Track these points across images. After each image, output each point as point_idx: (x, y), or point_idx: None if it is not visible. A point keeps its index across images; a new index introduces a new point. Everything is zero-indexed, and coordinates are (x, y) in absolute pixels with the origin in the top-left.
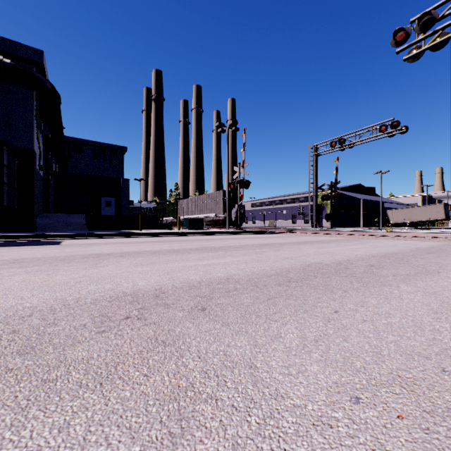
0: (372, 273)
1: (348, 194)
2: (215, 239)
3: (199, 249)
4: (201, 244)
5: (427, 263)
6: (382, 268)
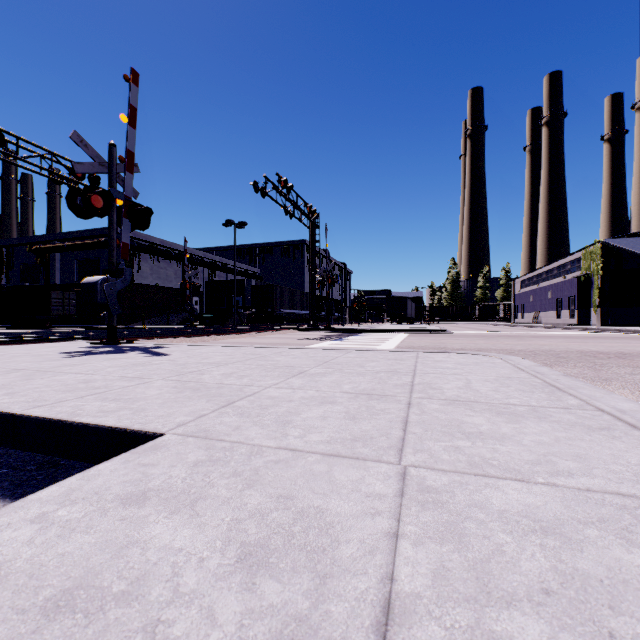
0: None
1: (621, 248)
2: None
3: None
4: None
5: None
6: None
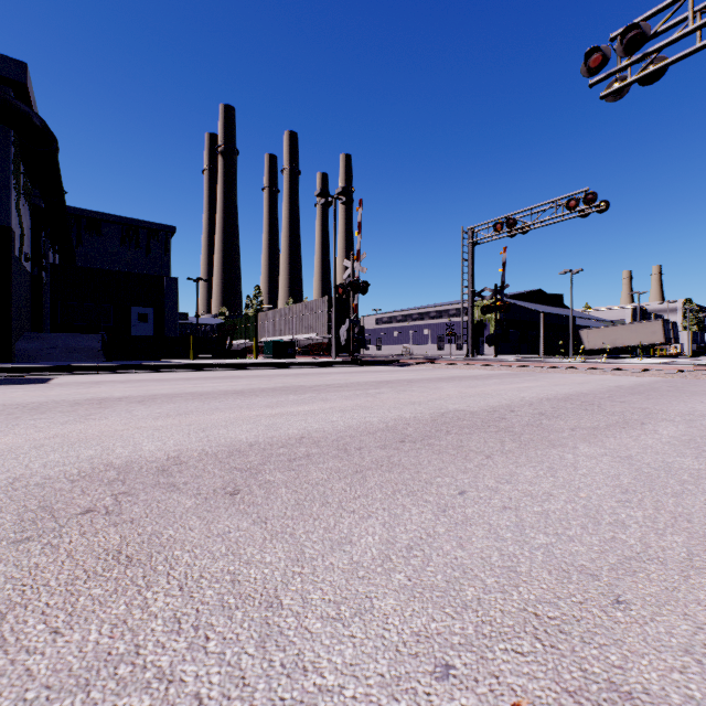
0: (539, 426)
1: (522, 305)
2: (311, 374)
3: (276, 390)
4: (284, 382)
5: (628, 410)
6: (557, 418)
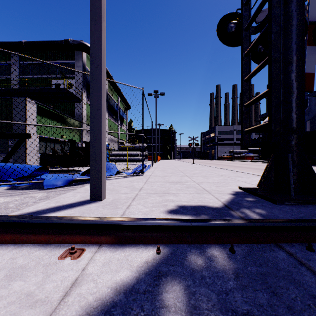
0: None
1: None
2: None
3: None
4: None
5: None
6: None
